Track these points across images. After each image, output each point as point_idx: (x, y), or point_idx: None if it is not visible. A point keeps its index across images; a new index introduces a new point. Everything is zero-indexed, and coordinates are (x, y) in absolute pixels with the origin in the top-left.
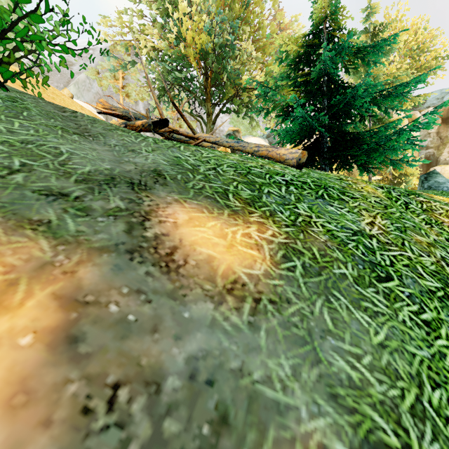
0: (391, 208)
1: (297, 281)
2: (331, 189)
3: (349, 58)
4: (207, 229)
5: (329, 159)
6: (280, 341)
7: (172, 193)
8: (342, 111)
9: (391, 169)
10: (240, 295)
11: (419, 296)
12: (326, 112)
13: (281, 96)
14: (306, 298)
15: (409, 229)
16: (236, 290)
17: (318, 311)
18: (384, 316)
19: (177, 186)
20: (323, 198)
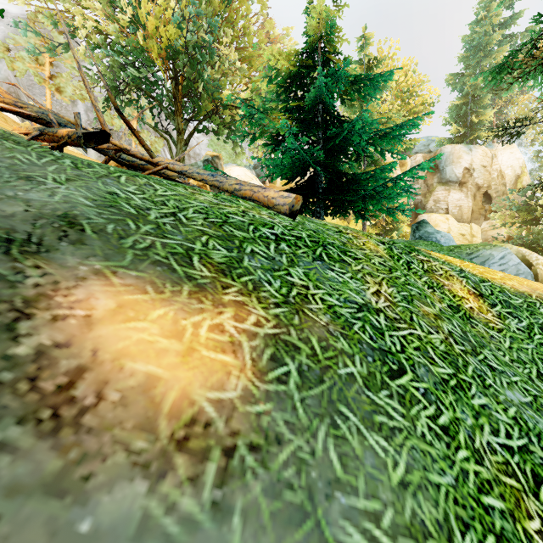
0: (395, 271)
1: (292, 399)
2: (331, 246)
3: (345, 88)
4: (149, 323)
5: (324, 201)
6: (265, 527)
7: (91, 258)
8: (338, 147)
9: (384, 215)
10: (200, 447)
11: (434, 391)
12: (321, 147)
13: (270, 121)
14: (304, 428)
15: (415, 298)
16: (194, 438)
17: (322, 447)
18: (401, 433)
19: (103, 244)
20: (321, 259)
